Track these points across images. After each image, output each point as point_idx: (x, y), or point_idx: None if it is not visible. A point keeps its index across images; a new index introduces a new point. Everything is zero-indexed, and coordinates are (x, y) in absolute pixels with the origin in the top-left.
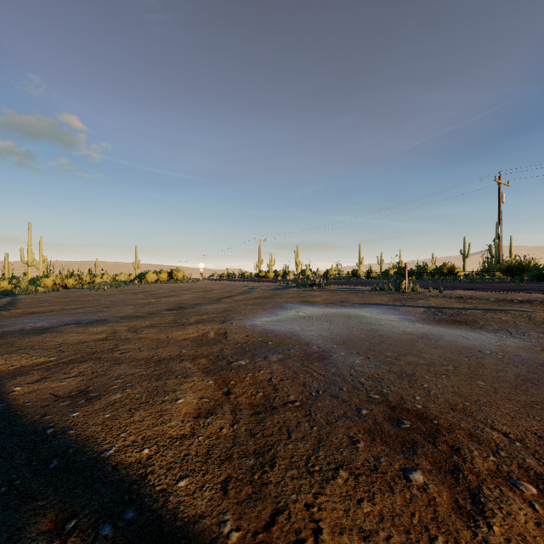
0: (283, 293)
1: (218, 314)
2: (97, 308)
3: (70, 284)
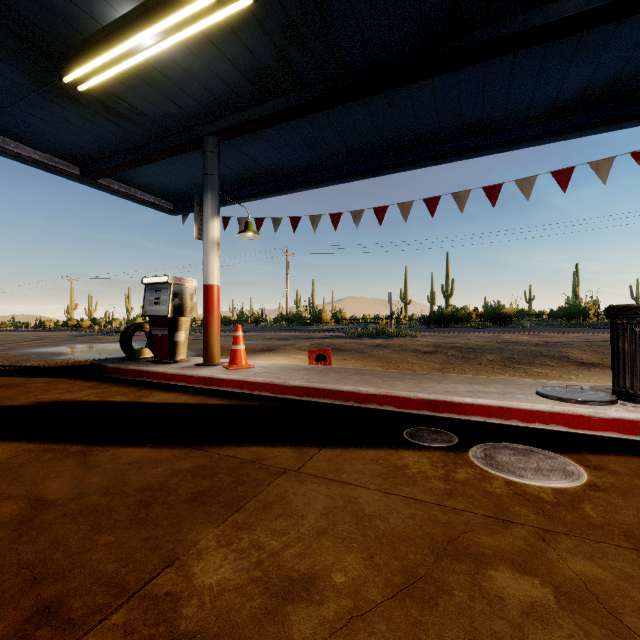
0: (77, 339)
1: (1, 350)
2: None
3: None
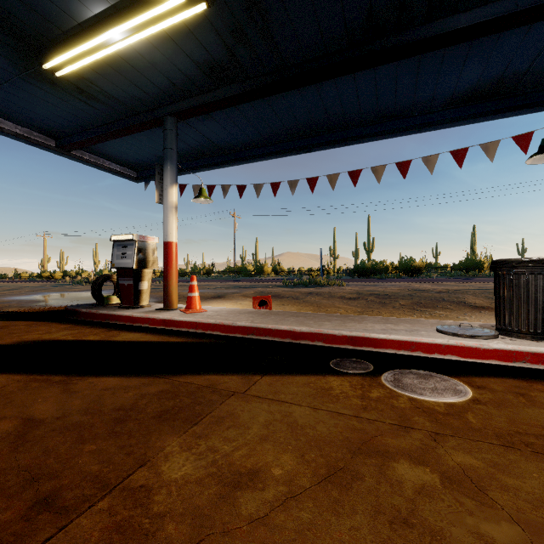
0: (51, 288)
1: None
2: None
3: None
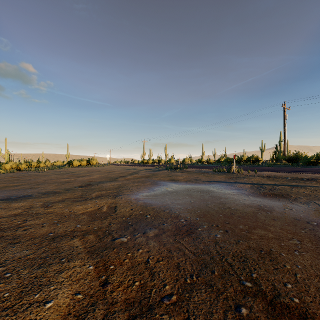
0: (158, 174)
1: (113, 190)
2: (30, 185)
3: (23, 168)
